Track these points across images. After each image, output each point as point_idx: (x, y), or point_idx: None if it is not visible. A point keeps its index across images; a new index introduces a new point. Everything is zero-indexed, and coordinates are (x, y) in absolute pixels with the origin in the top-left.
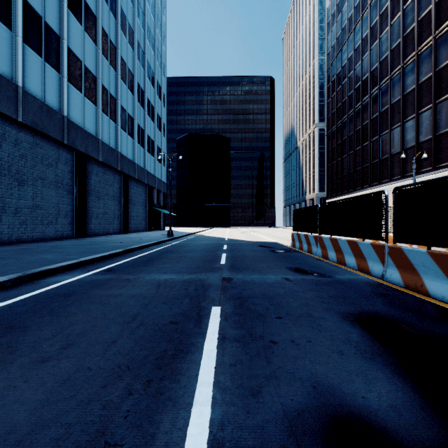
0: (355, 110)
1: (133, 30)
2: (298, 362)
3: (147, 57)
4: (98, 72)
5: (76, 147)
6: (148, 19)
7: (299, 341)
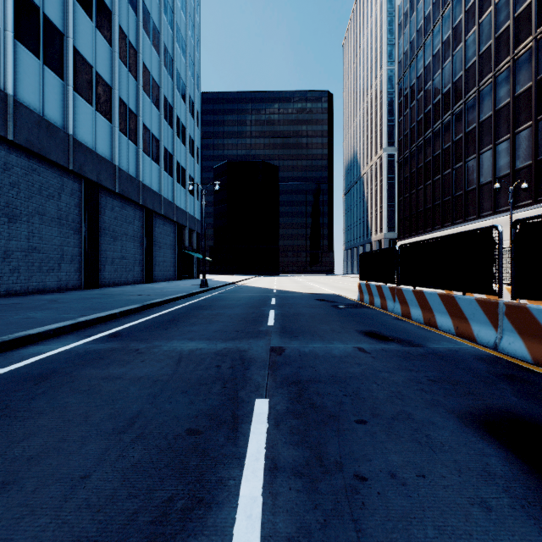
0: (433, 131)
1: (158, 30)
2: (414, 531)
3: (176, 65)
4: (113, 81)
5: (85, 174)
6: (178, 18)
7: (404, 476)
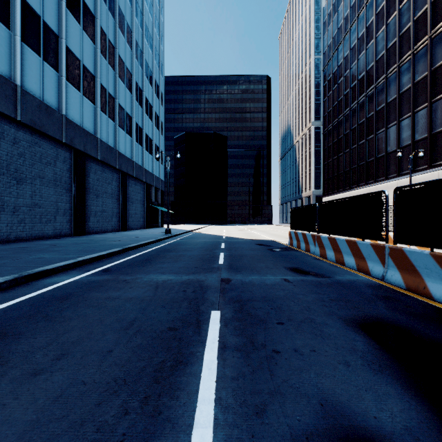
0: (351, 109)
1: (131, 29)
2: (303, 375)
3: (145, 56)
4: (96, 71)
5: (75, 145)
6: (146, 19)
7: (302, 351)
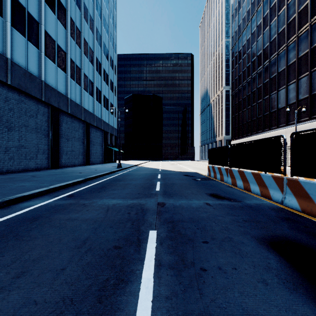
0: (252, 77)
1: (93, 19)
2: (228, 294)
3: (103, 39)
4: (67, 49)
5: (51, 103)
6: (104, 12)
7: (225, 269)
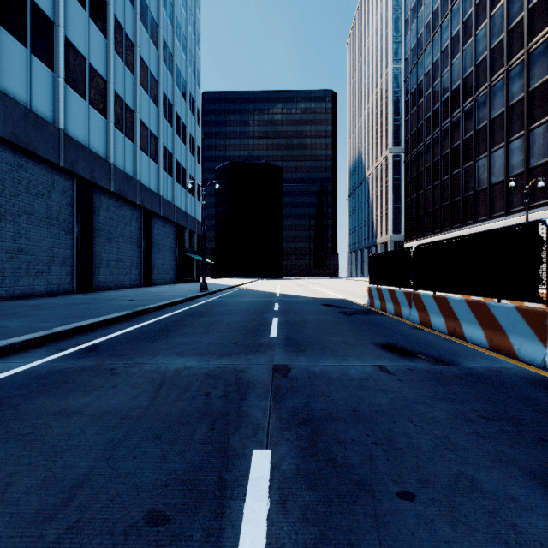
0: (442, 129)
1: (157, 24)
2: None
3: (176, 61)
4: (109, 74)
5: (77, 171)
6: (178, 13)
7: None
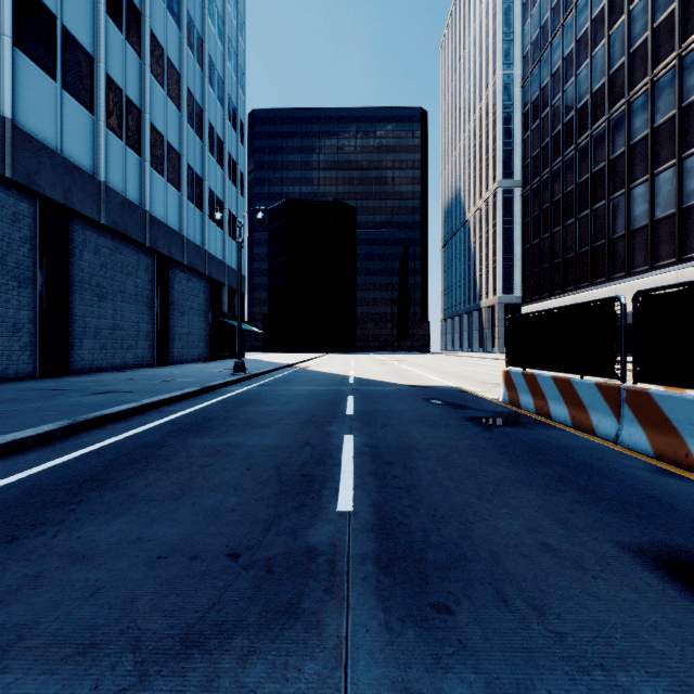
0: (577, 148)
1: None
2: None
3: (208, 50)
4: (97, 48)
5: (40, 189)
6: None
7: None
